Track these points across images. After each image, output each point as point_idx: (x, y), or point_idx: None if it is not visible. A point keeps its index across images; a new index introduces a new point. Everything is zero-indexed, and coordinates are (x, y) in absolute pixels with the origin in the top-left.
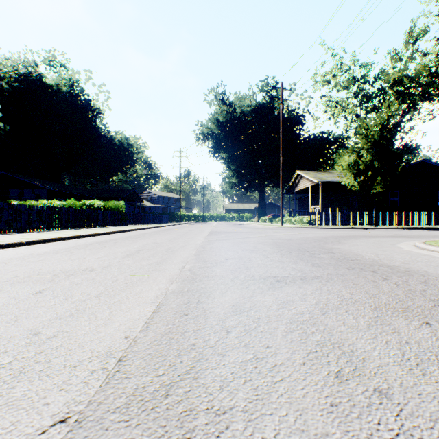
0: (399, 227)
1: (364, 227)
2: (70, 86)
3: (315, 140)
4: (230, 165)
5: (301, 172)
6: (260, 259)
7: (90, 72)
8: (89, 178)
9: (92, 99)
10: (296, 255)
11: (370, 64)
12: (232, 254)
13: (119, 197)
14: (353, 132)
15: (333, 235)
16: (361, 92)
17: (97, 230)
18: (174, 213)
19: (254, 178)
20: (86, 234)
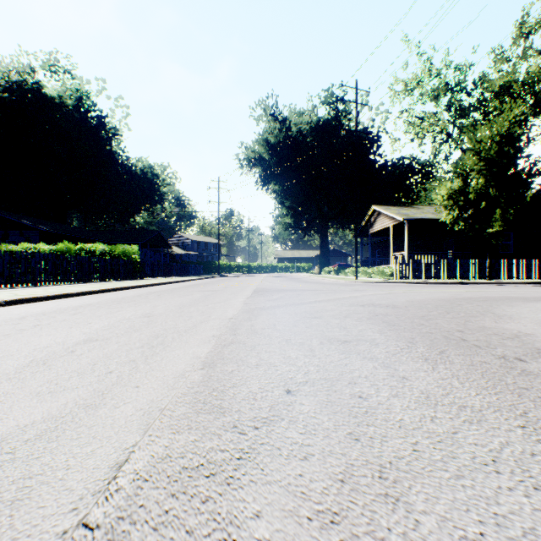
0: (526, 281)
1: (476, 281)
2: (77, 98)
3: (394, 168)
4: (283, 200)
5: (379, 207)
6: (389, 391)
7: (103, 81)
8: (103, 218)
9: (107, 116)
10: (469, 364)
11: (468, 65)
12: (301, 358)
13: (138, 241)
14: (444, 157)
15: (455, 296)
16: (455, 104)
17: (81, 287)
18: (212, 263)
19: (314, 217)
20: (47, 296)
